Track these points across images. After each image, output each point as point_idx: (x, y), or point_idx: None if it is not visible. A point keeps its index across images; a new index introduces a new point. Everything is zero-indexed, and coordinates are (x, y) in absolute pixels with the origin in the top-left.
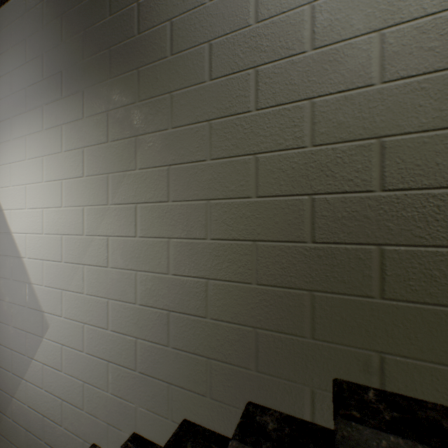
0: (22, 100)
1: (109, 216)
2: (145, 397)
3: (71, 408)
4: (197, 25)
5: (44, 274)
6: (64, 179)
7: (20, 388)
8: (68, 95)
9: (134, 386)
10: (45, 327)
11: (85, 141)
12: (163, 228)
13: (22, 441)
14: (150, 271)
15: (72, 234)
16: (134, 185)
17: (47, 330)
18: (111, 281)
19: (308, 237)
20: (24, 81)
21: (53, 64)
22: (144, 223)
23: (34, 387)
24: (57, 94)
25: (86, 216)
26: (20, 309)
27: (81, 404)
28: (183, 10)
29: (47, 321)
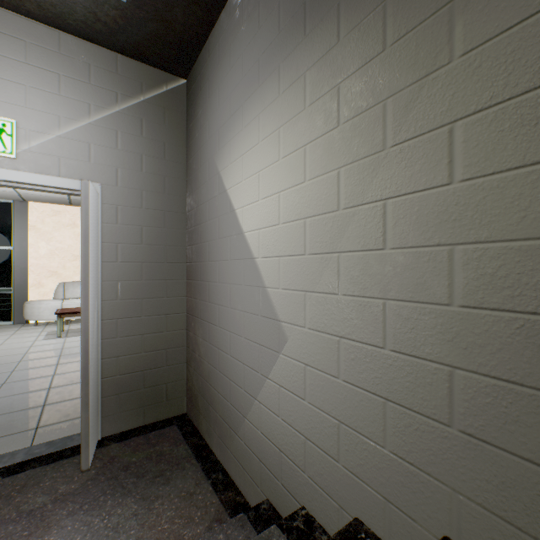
0: (254, 76)
1: (387, 167)
2: (478, 483)
3: (318, 453)
4: None
5: (280, 274)
6: (307, 144)
7: (252, 410)
8: (313, 27)
9: (446, 454)
10: (282, 341)
11: (342, 73)
12: (535, 143)
13: (254, 471)
14: (491, 241)
15: (320, 213)
16: (446, 91)
17: (285, 343)
18: (391, 271)
19: None
20: (256, 53)
21: (292, 2)
22: (474, 152)
23: (268, 412)
24: (298, 36)
25: (343, 182)
26: (252, 318)
27: (334, 453)
28: None
29: (284, 333)
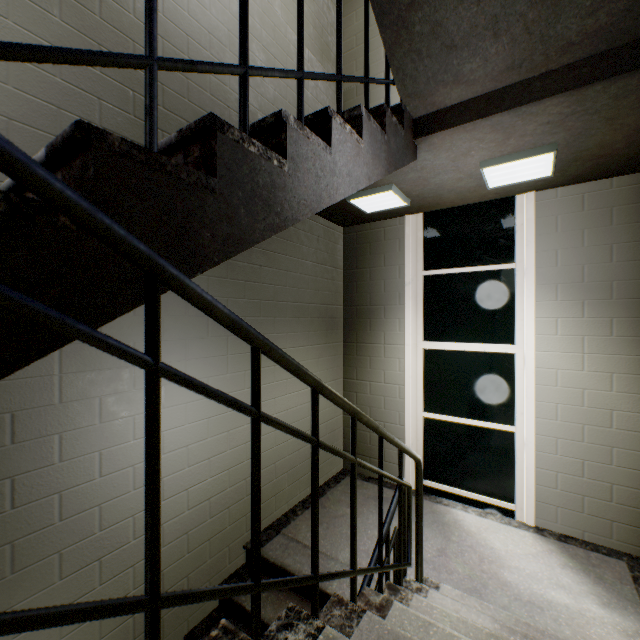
0: None
1: None
2: None
3: None
4: (47, 541)
5: None
6: None
7: None
8: None
9: None
10: None
11: None
12: None
13: None
14: None
15: None
16: None
17: None
18: None
19: (132, 638)
20: None
21: None
22: None
23: None
24: None
25: None
26: None
27: None
28: (29, 531)
29: None
